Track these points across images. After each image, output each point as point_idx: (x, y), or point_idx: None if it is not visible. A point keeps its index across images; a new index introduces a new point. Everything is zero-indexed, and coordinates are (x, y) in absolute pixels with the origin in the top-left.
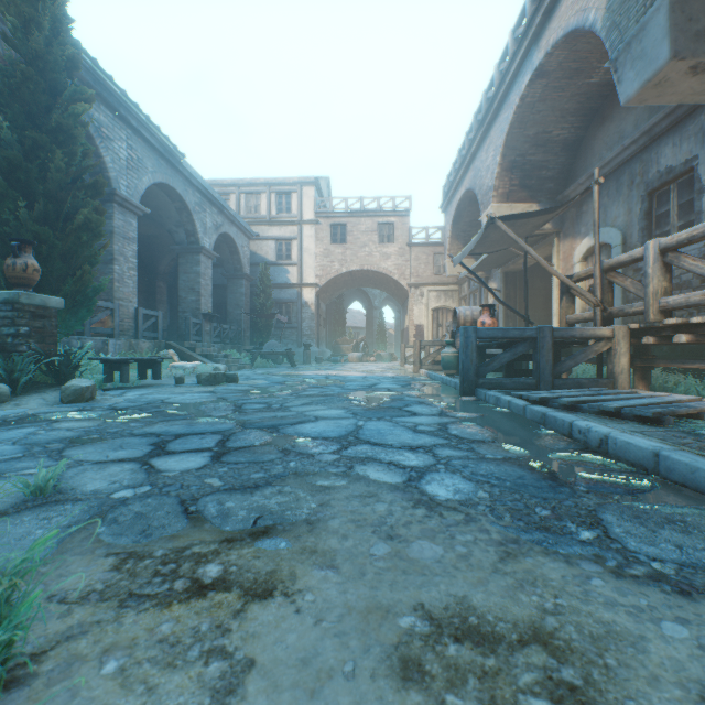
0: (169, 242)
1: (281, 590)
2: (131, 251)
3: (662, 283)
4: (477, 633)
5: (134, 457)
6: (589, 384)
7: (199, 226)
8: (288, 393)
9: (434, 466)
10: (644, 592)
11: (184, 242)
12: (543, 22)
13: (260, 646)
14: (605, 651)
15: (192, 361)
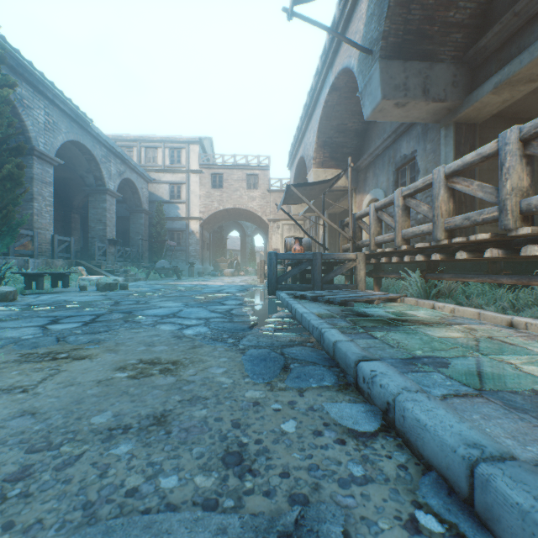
0: (82, 183)
1: (89, 358)
2: (48, 192)
3: (377, 228)
4: (153, 363)
5: (38, 325)
6: (343, 287)
7: (106, 173)
8: (157, 295)
9: (200, 324)
10: (229, 353)
11: (93, 185)
12: (334, 57)
13: (72, 367)
14: (192, 363)
15: (97, 275)
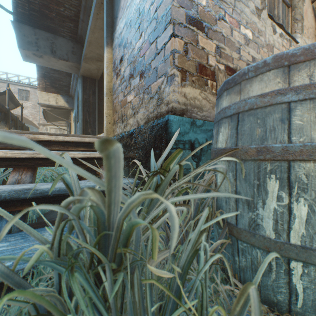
0: None
1: None
2: None
3: None
4: None
5: None
6: None
7: None
8: None
9: None
10: None
11: None
12: None
13: None
14: None
15: None
